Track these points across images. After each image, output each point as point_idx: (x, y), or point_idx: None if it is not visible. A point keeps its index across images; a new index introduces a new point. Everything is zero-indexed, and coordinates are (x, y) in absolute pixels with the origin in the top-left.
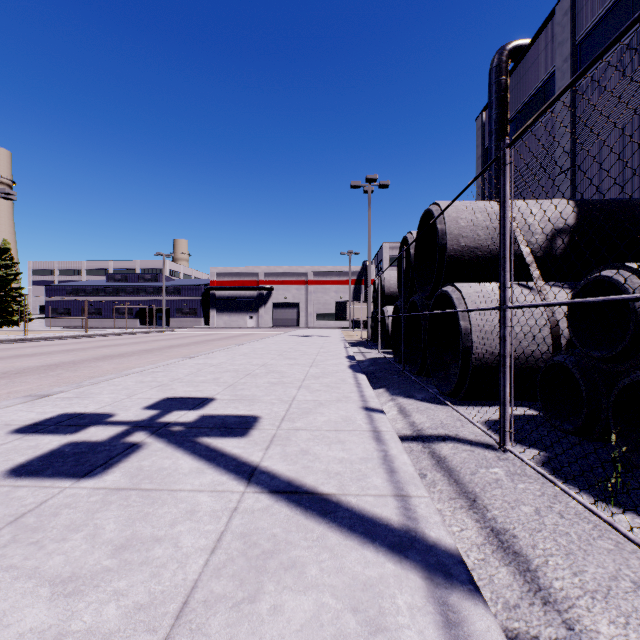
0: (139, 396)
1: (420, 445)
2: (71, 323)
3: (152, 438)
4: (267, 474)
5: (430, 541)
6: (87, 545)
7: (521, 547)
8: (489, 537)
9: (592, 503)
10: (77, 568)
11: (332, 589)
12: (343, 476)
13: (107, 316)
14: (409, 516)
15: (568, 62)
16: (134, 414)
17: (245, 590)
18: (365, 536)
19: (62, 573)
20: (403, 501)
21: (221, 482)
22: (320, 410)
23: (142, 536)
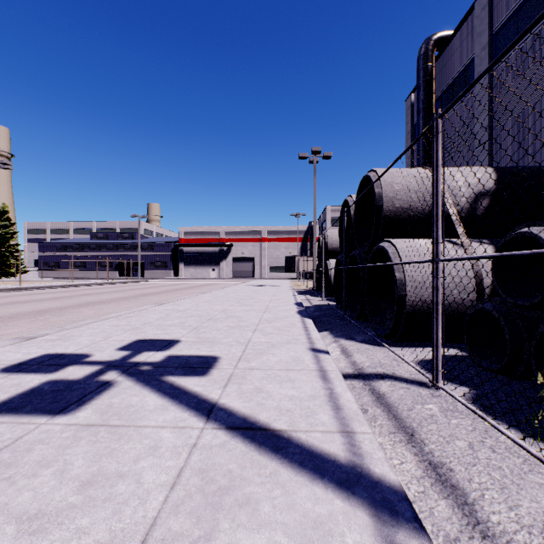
0: (114, 338)
1: (361, 382)
2: (60, 274)
3: (123, 377)
4: (224, 411)
5: (375, 477)
6: (55, 481)
7: (458, 480)
8: (427, 470)
9: (521, 438)
10: (44, 505)
11: (284, 527)
12: (293, 413)
13: (91, 268)
14: (355, 452)
15: (486, 50)
16: (108, 355)
17: (201, 528)
18: (314, 472)
19: (29, 510)
20: (348, 437)
21: (183, 418)
22: (272, 351)
23: (107, 472)
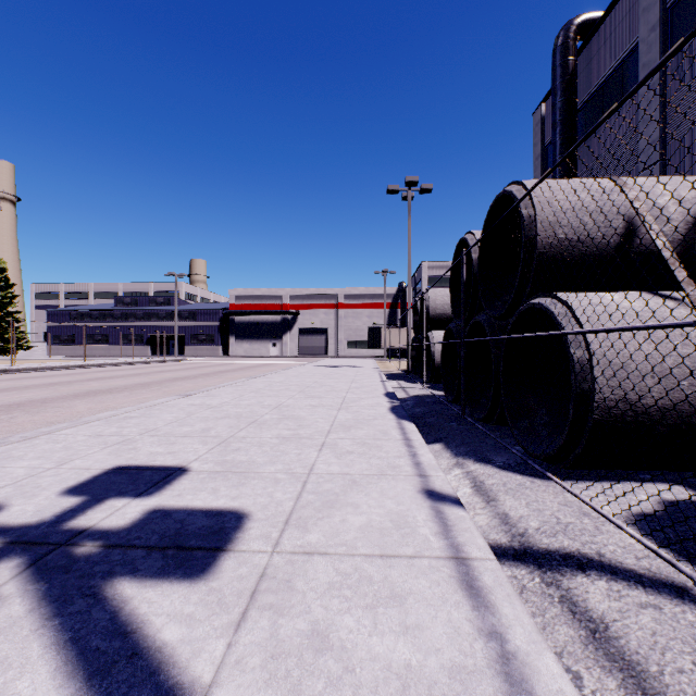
0: (74, 464)
1: (536, 575)
2: (75, 351)
3: (19, 581)
4: None
5: None
6: None
7: None
8: None
9: None
10: None
11: None
12: None
13: (115, 344)
14: None
15: (656, 30)
16: (36, 507)
17: None
18: None
19: None
20: None
21: None
22: (352, 498)
23: None
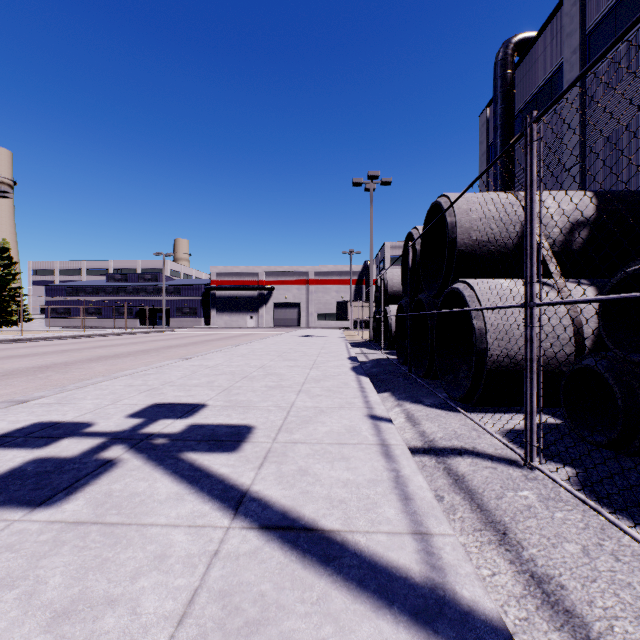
0: (125, 402)
1: (433, 459)
2: (71, 323)
3: (130, 453)
4: (258, 502)
5: (464, 605)
6: (18, 610)
7: (573, 603)
8: (530, 586)
9: None
10: None
11: None
12: (348, 505)
13: (107, 316)
14: (433, 564)
15: (577, 53)
16: (115, 423)
17: None
18: (379, 596)
19: None
20: (423, 541)
21: (202, 513)
22: (321, 419)
23: (92, 596)
